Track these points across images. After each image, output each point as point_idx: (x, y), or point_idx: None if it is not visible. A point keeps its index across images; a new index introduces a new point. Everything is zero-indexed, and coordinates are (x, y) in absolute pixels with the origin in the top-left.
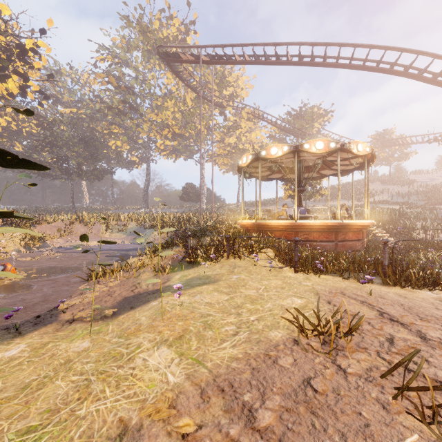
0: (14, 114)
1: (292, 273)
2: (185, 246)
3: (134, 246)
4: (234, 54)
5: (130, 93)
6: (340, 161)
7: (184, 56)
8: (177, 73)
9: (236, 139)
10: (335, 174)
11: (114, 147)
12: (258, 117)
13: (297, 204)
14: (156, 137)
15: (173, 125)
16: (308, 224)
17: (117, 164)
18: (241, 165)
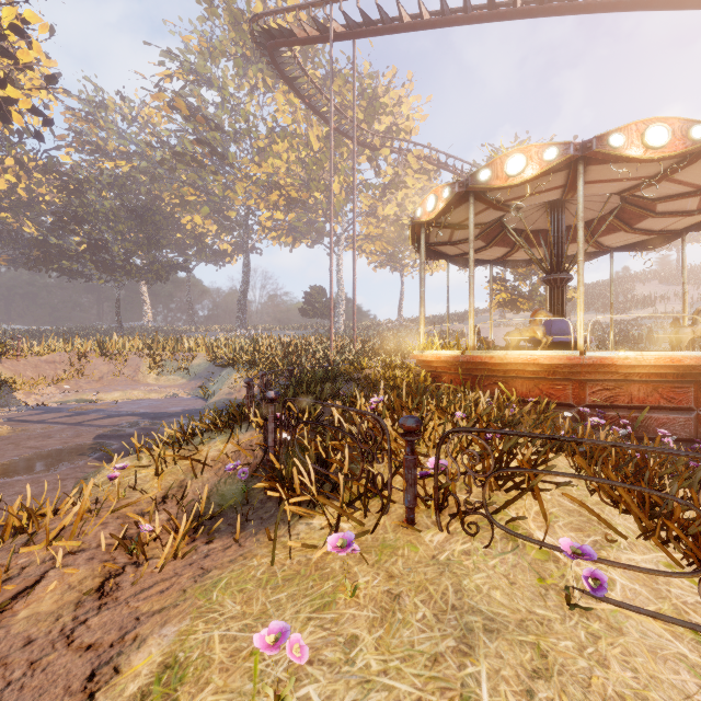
0: (19, 169)
1: None
2: (264, 432)
3: (190, 403)
4: (399, 6)
5: (211, 128)
6: (679, 197)
7: (298, 30)
8: (291, 81)
9: (397, 209)
10: (629, 246)
11: (191, 226)
12: (437, 165)
13: (551, 311)
14: (259, 207)
15: (286, 184)
16: (621, 362)
17: (197, 255)
18: (420, 218)
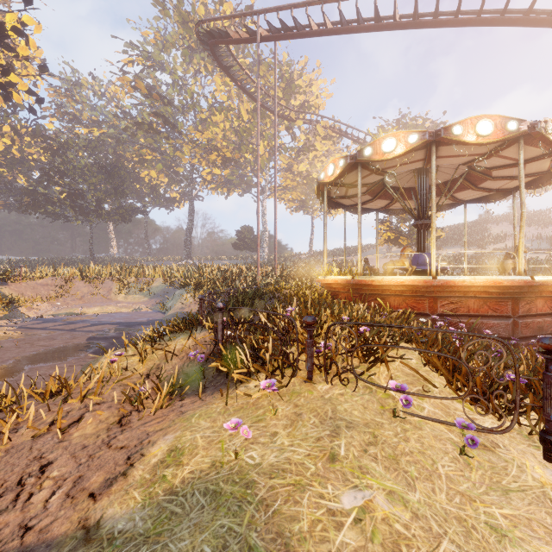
0: (14, 134)
1: (544, 466)
2: (214, 331)
3: (152, 316)
4: (309, 18)
5: (165, 104)
6: (506, 167)
7: (233, 33)
8: (227, 69)
9: (308, 166)
10: (477, 199)
11: (148, 179)
12: (339, 133)
13: (419, 247)
14: (201, 165)
15: (223, 147)
16: (461, 284)
17: (152, 201)
18: (323, 180)
